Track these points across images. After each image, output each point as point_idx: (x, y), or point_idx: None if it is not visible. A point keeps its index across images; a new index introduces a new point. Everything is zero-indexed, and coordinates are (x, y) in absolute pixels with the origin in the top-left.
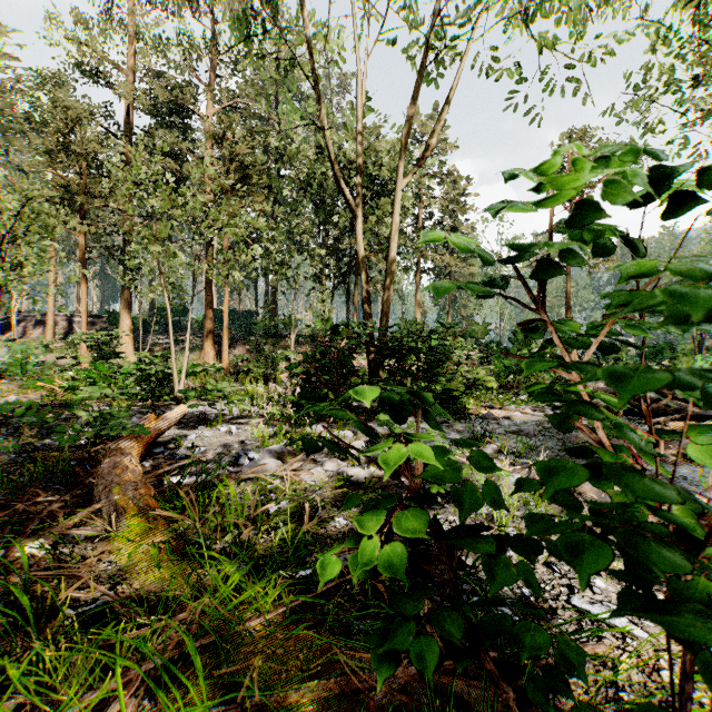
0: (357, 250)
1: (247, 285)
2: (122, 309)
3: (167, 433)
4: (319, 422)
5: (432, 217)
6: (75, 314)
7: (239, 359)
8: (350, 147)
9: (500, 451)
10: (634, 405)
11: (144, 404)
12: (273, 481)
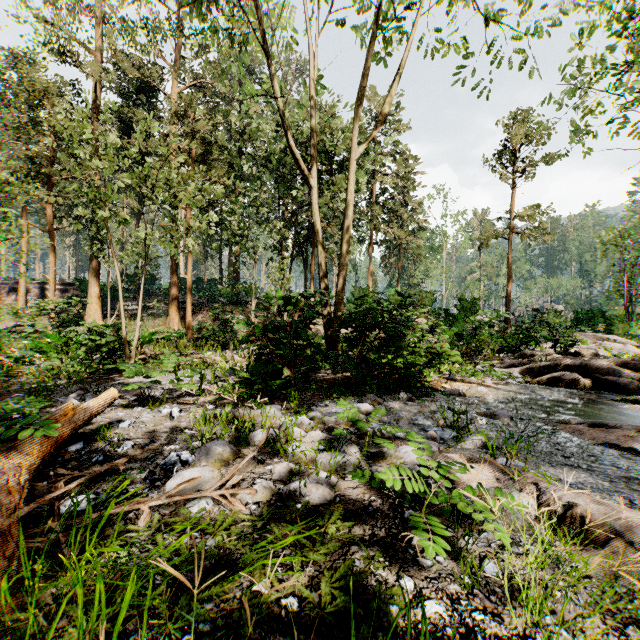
0: (314, 220)
1: (212, 255)
2: (91, 278)
3: (100, 417)
4: (273, 399)
5: (383, 193)
6: (47, 282)
7: (203, 325)
8: (308, 125)
9: (480, 445)
10: (602, 379)
11: (92, 376)
12: (170, 570)
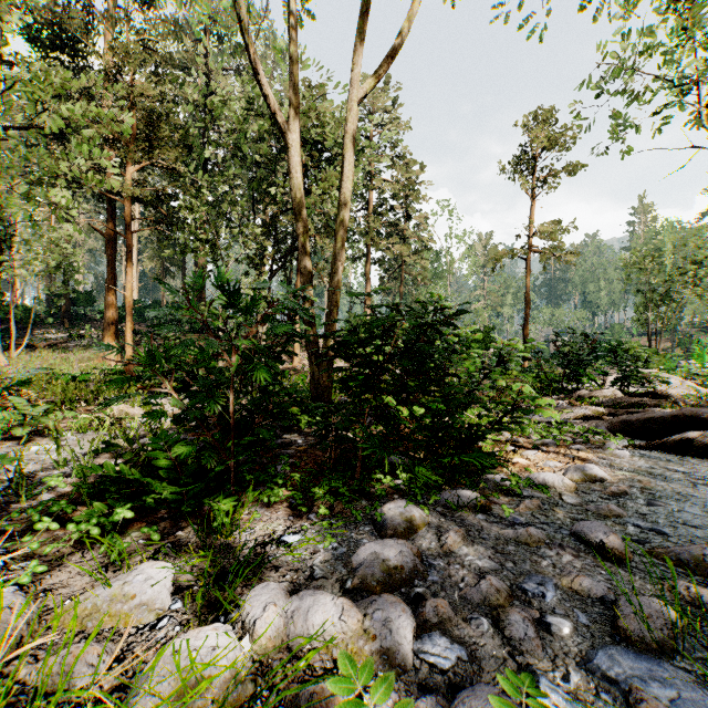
0: (293, 196)
1: (173, 272)
2: None
3: None
4: (182, 520)
5: (382, 203)
6: None
7: None
8: None
9: None
10: None
11: None
12: None
